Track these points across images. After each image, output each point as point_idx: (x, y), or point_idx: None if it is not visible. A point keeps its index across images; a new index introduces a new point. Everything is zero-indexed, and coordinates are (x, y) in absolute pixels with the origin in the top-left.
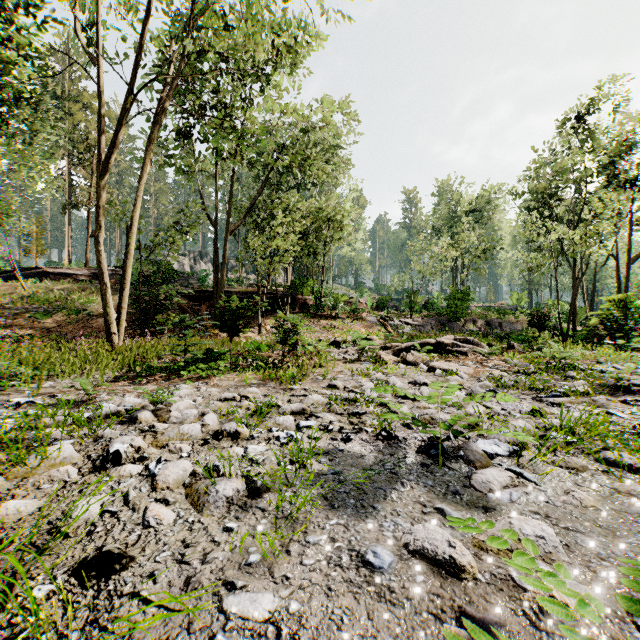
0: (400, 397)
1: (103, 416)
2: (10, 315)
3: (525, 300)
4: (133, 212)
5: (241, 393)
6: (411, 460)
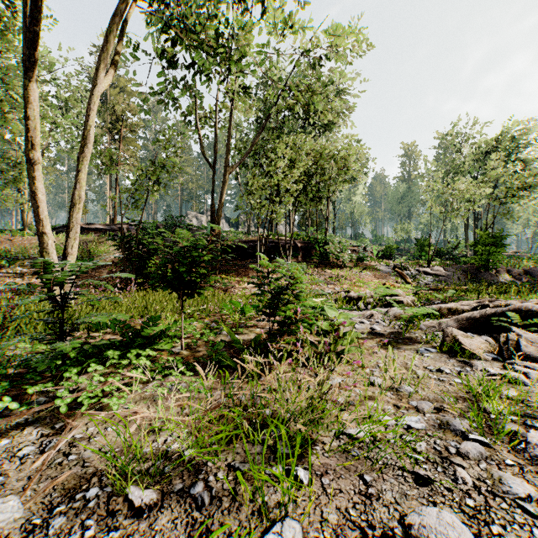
0: None
1: None
2: (28, 265)
3: None
4: (87, 131)
5: None
6: None
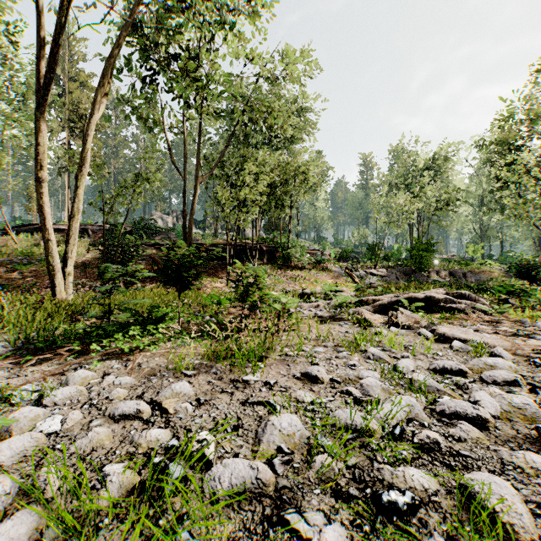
0: (444, 416)
1: None
2: None
3: (481, 252)
4: (83, 153)
5: (159, 396)
6: None
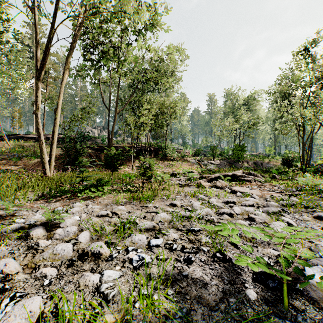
0: (220, 214)
1: (9, 231)
2: None
3: (273, 151)
4: (59, 100)
5: (113, 210)
6: (253, 295)
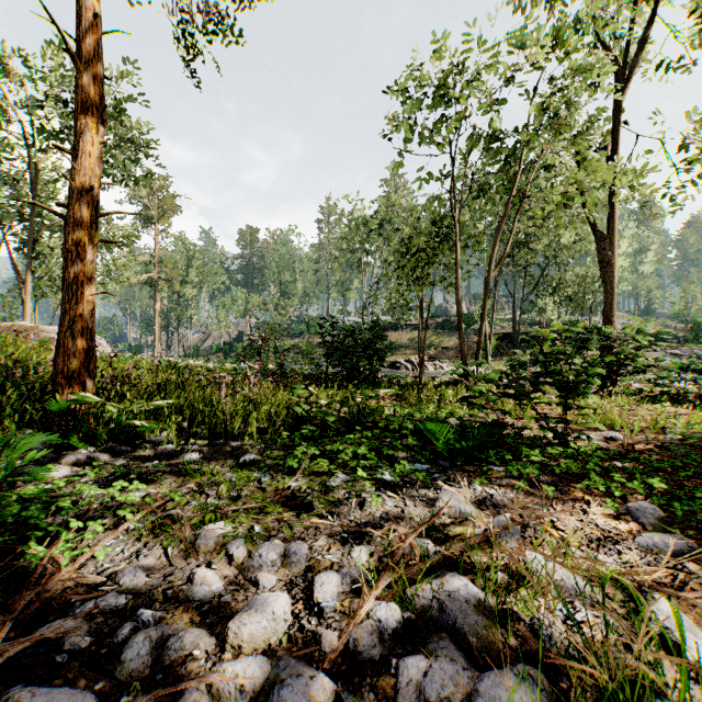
0: None
1: None
2: (413, 349)
3: None
4: (493, 308)
5: None
6: None
